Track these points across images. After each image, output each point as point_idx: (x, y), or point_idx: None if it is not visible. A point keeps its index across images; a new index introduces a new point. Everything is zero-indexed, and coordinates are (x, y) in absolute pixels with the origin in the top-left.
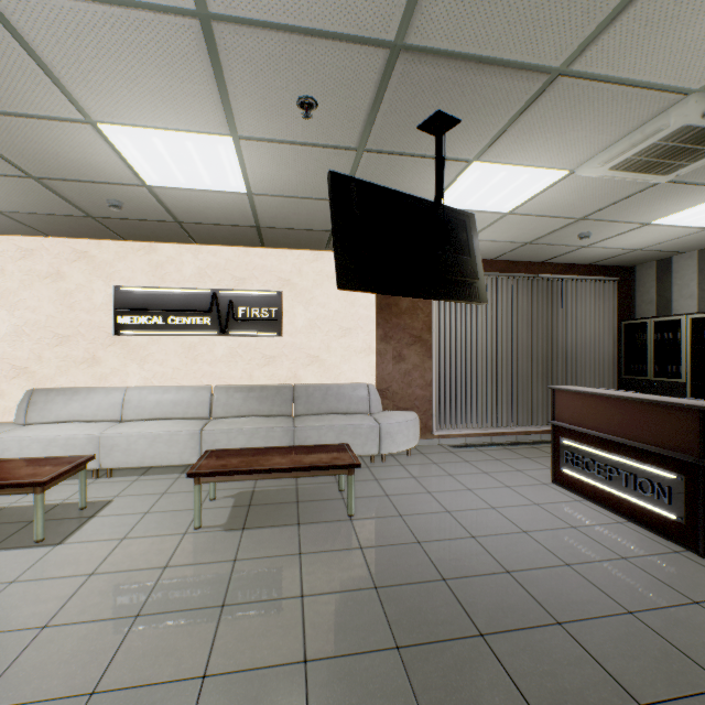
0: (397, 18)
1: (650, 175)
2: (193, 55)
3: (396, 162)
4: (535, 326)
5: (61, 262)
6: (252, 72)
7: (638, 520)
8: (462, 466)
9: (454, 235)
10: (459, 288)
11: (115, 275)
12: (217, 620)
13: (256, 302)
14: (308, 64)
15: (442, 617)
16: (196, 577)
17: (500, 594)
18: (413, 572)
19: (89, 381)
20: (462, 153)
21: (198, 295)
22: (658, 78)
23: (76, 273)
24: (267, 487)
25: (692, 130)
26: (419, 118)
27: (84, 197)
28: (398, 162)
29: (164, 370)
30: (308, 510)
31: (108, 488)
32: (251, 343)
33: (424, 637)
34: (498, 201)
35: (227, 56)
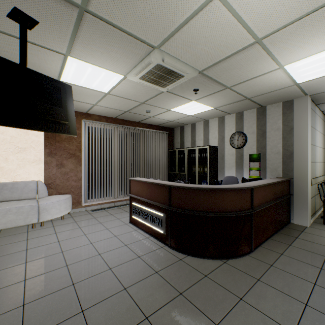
0: None
1: (158, 86)
2: None
3: (10, 40)
4: (135, 150)
5: None
6: None
7: (154, 235)
8: (90, 221)
9: (50, 93)
10: (54, 125)
11: None
12: None
13: None
14: None
15: None
16: None
17: (58, 302)
18: (2, 306)
19: None
20: (56, 47)
21: None
22: (137, 34)
23: None
24: None
25: (162, 67)
26: (3, 8)
27: None
28: (12, 41)
29: None
30: None
31: None
32: None
33: None
34: (98, 85)
35: None
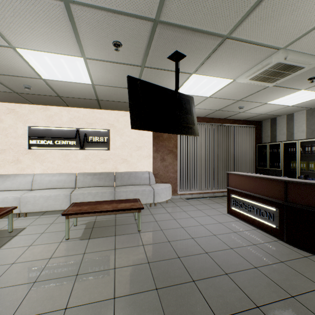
0: (155, 8)
1: (266, 83)
2: (61, 18)
3: (159, 72)
4: (221, 146)
5: (1, 114)
6: (90, 28)
7: (261, 228)
8: (189, 207)
9: (184, 106)
10: (186, 129)
11: (28, 121)
12: (74, 282)
13: (97, 134)
14: (117, 26)
15: (177, 274)
16: (65, 262)
17: (202, 262)
18: (165, 255)
19: (15, 171)
20: (187, 70)
21: (70, 131)
22: (266, 42)
23: (8, 119)
24: (101, 219)
25: (281, 64)
26: (168, 53)
27: (11, 83)
28: (160, 73)
29: (53, 166)
30: (120, 229)
31: (24, 222)
32: (95, 153)
33: (168, 283)
34: (204, 91)
35: (78, 20)
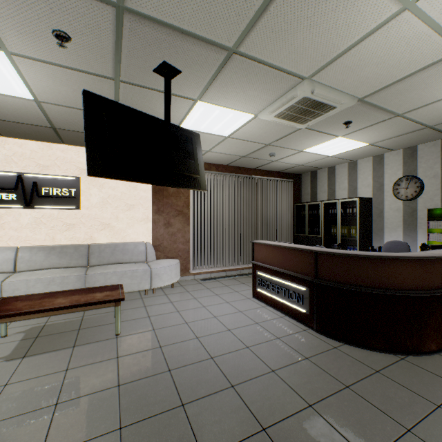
0: None
1: (295, 123)
2: None
3: (146, 93)
4: (251, 206)
5: None
6: None
7: (290, 314)
8: (204, 292)
9: (183, 145)
10: (187, 180)
11: None
12: None
13: (57, 184)
14: (52, 4)
15: (160, 398)
16: None
17: (203, 373)
18: (150, 369)
19: None
20: (189, 94)
21: (5, 176)
22: (286, 66)
23: None
24: (57, 321)
25: (309, 100)
26: (153, 64)
27: None
28: (147, 93)
29: None
30: (86, 334)
31: None
32: (54, 214)
33: (143, 415)
34: (220, 128)
35: None
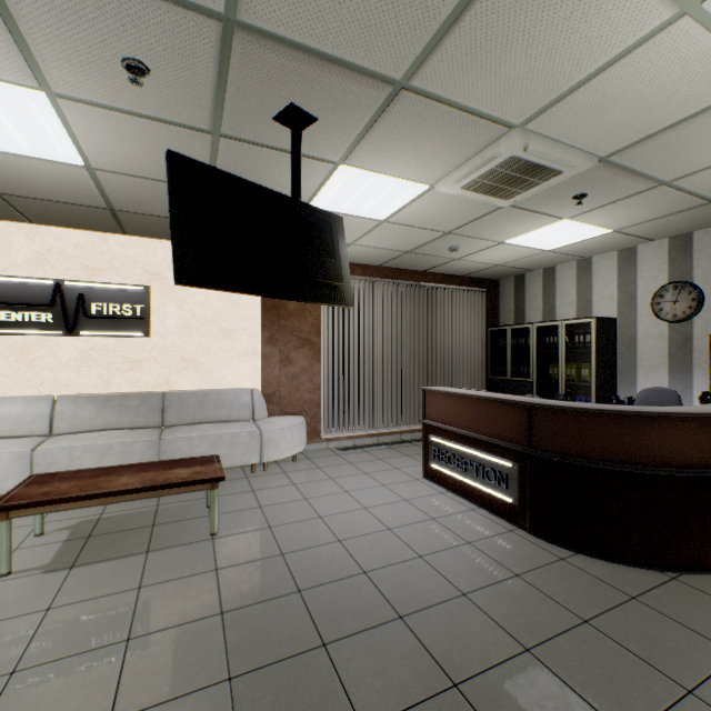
0: None
1: (495, 198)
2: None
3: (259, 153)
4: (418, 331)
5: None
6: (50, 12)
7: (486, 505)
8: (345, 468)
9: (318, 236)
10: (324, 290)
11: None
12: None
13: (116, 297)
14: (125, 18)
15: (288, 633)
16: None
17: (353, 597)
18: (269, 588)
19: None
20: (326, 154)
21: (35, 286)
22: (486, 108)
23: None
24: (119, 512)
25: (519, 161)
26: (273, 108)
27: None
28: (262, 154)
29: None
30: (165, 534)
31: None
32: (110, 344)
33: (263, 660)
34: (372, 207)
35: None
